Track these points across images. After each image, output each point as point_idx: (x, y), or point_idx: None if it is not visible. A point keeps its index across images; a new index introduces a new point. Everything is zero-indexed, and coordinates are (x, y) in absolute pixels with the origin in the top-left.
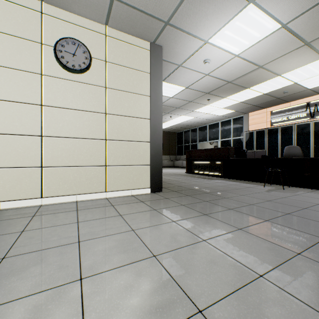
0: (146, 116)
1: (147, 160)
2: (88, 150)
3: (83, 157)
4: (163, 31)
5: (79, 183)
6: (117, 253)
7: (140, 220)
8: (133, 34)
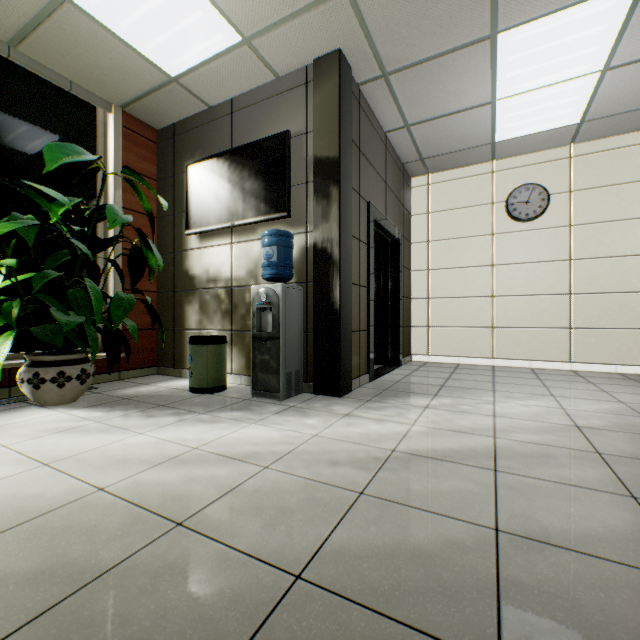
0: None
1: None
2: (545, 308)
3: (537, 318)
4: None
5: (532, 347)
6: (582, 395)
7: (618, 389)
8: (619, 133)
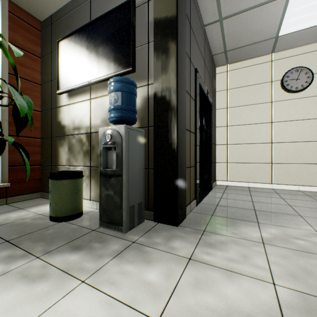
0: None
1: None
2: (309, 150)
3: (304, 157)
4: None
5: (300, 176)
6: None
7: None
8: None
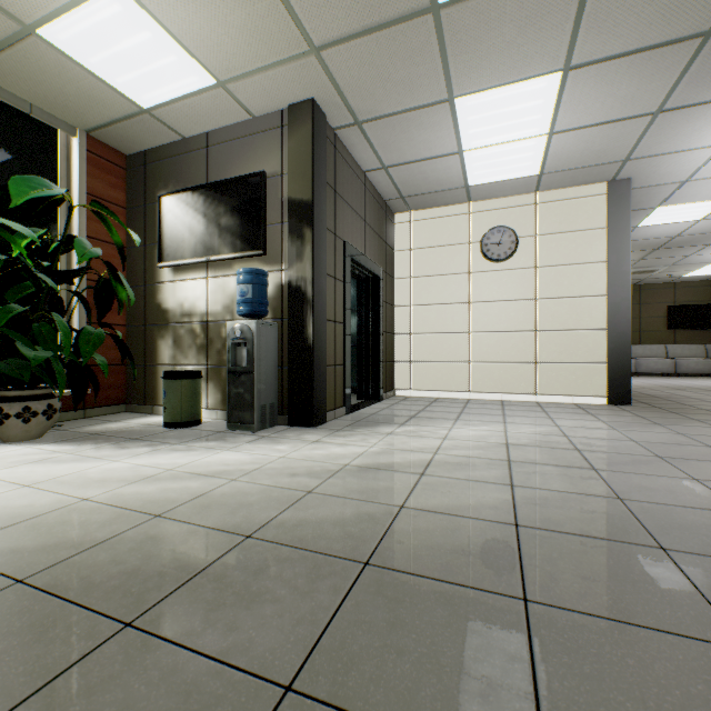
0: (598, 293)
1: (601, 356)
2: (514, 344)
3: (508, 353)
4: (623, 167)
5: (504, 381)
6: (529, 421)
7: (563, 416)
8: (575, 185)
